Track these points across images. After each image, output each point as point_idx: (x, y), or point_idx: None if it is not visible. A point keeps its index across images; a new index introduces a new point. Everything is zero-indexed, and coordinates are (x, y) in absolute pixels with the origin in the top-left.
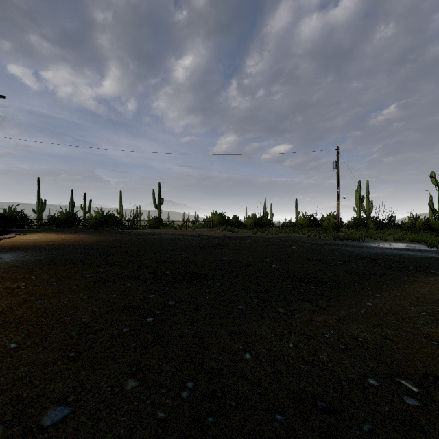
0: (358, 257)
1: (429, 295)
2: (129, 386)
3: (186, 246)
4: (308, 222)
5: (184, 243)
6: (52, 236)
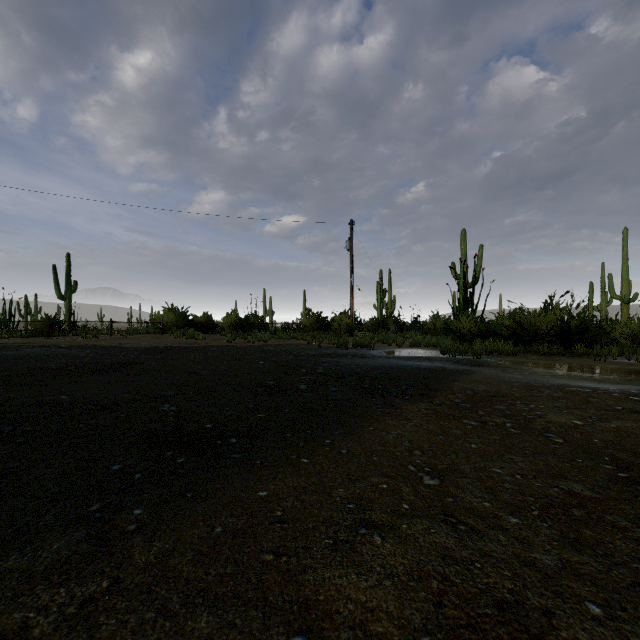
0: (345, 374)
1: (392, 447)
2: None
3: (26, 372)
4: (314, 323)
5: (36, 364)
6: None
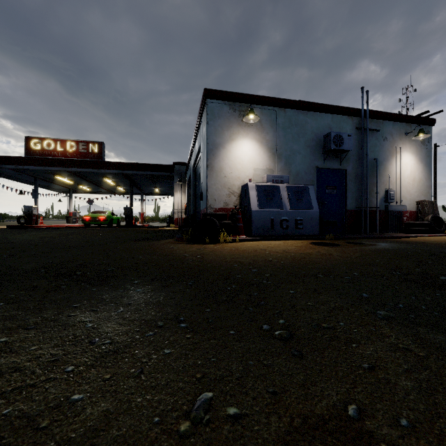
0: None
1: None
2: (266, 275)
3: None
4: None
5: None
6: None
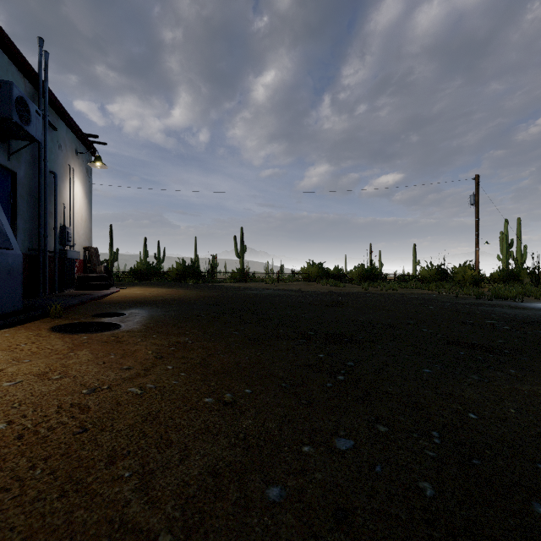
0: (526, 322)
1: None
2: (381, 429)
3: (300, 304)
4: (434, 275)
5: (294, 300)
6: (153, 291)
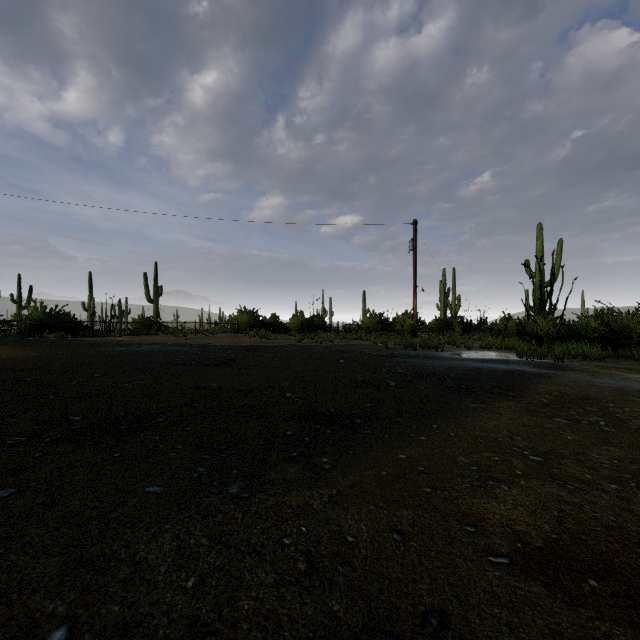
0: (425, 374)
1: (493, 434)
2: None
3: (165, 364)
4: (377, 324)
5: (166, 358)
6: None
